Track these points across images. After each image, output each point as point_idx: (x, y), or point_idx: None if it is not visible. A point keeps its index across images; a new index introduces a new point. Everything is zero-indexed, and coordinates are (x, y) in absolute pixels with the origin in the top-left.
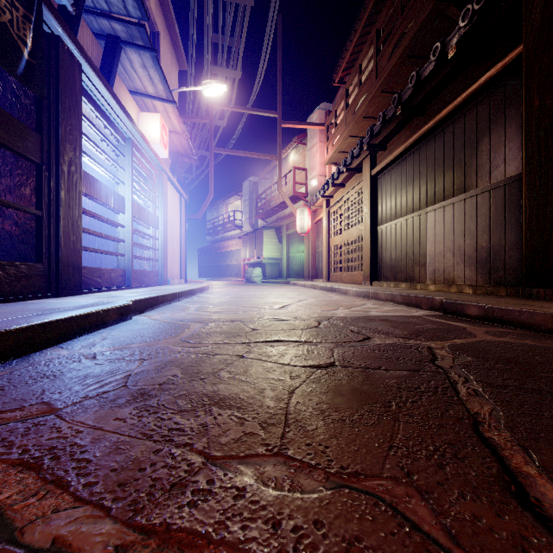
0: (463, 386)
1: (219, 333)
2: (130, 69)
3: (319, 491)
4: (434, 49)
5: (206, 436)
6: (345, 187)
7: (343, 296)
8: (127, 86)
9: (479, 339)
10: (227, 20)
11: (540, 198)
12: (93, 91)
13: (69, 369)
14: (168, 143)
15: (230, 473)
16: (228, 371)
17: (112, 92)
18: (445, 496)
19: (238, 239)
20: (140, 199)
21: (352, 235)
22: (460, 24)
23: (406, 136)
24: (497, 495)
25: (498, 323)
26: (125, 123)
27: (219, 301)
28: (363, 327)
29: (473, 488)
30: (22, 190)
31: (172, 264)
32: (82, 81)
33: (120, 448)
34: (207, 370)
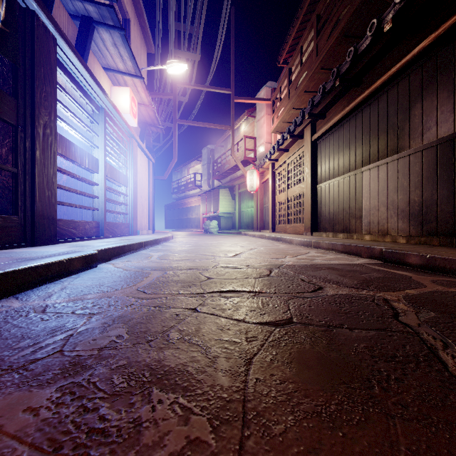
0: (446, 354)
1: (176, 282)
2: (103, 47)
3: None
4: (370, 25)
5: (136, 447)
6: (288, 152)
7: (288, 245)
8: (101, 63)
9: (431, 289)
10: (188, 10)
11: None
12: (68, 64)
13: (10, 326)
14: (138, 114)
15: None
16: (179, 329)
17: (86, 65)
18: None
19: (198, 197)
20: (114, 162)
21: (295, 192)
22: (395, 0)
23: (343, 106)
24: None
25: (440, 272)
26: (98, 94)
27: (180, 249)
28: (312, 276)
29: None
30: (0, 150)
31: (141, 218)
32: (58, 54)
33: None
34: (157, 328)
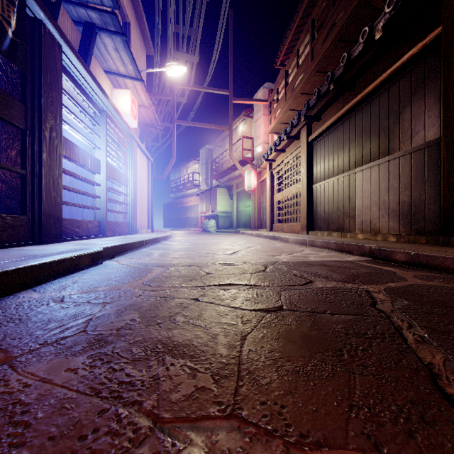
0: (409, 332)
1: (178, 276)
2: (105, 52)
3: None
4: (362, 33)
5: (157, 392)
6: (285, 152)
7: (284, 244)
8: (102, 67)
9: (411, 282)
10: (187, 13)
11: None
12: (72, 69)
13: (35, 313)
14: (138, 116)
15: (178, 444)
16: (183, 315)
17: (89, 70)
18: None
19: (196, 196)
20: (114, 162)
21: (292, 192)
22: (385, 10)
23: (337, 108)
24: None
25: (423, 268)
26: (100, 97)
27: (180, 247)
28: (304, 272)
29: None
30: (9, 152)
31: (141, 217)
32: (62, 60)
33: (64, 407)
34: (164, 314)
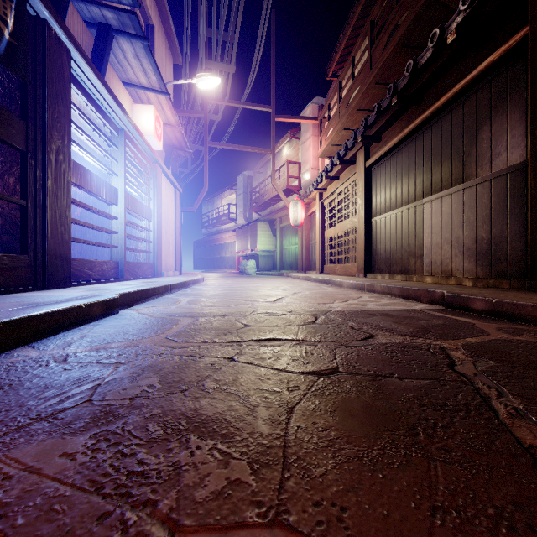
0: (499, 402)
1: (209, 329)
2: (123, 59)
3: None
4: (432, 35)
5: (177, 487)
6: (338, 180)
7: (337, 289)
8: (120, 78)
9: (494, 337)
10: (221, 14)
11: None
12: (83, 79)
13: (30, 376)
14: (163, 136)
15: None
16: (215, 379)
17: (103, 80)
18: None
19: (233, 232)
20: (135, 191)
21: (346, 227)
22: (460, 8)
23: (401, 127)
24: None
25: (507, 318)
26: (117, 113)
27: (212, 293)
28: (363, 323)
29: None
30: (6, 179)
31: (166, 256)
32: (71, 69)
33: (54, 509)
34: (191, 378)
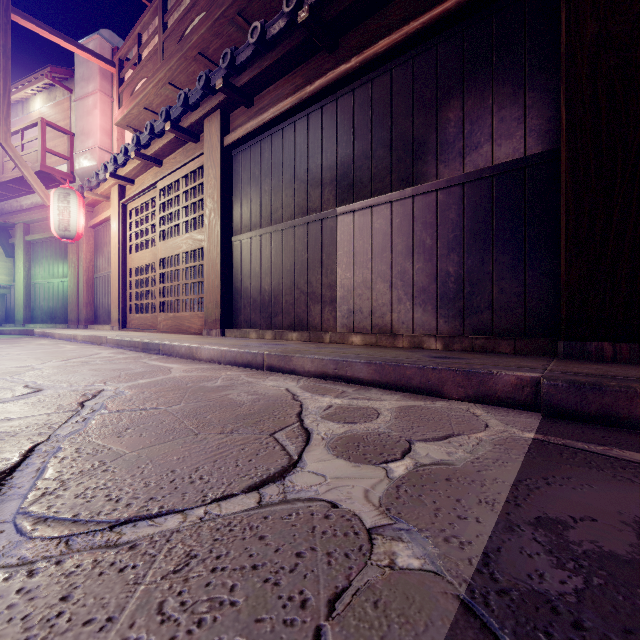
0: None
1: None
2: None
3: None
4: None
5: None
6: (161, 167)
7: (191, 365)
8: None
9: None
10: None
11: (600, 189)
12: None
13: None
14: None
15: None
16: None
17: None
18: None
19: None
20: None
21: (180, 249)
22: None
23: (295, 86)
24: None
25: None
26: None
27: None
28: None
29: None
30: None
31: None
32: None
33: None
34: None
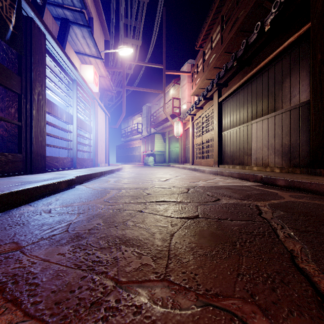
0: (281, 231)
1: (128, 196)
2: (75, 39)
3: (192, 308)
4: (256, 26)
5: (117, 266)
6: (202, 109)
7: (202, 174)
8: (73, 49)
9: (287, 200)
10: (133, 10)
11: (321, 114)
12: (53, 51)
13: (33, 219)
14: (98, 83)
15: (131, 294)
16: (132, 221)
17: (64, 51)
18: (279, 312)
19: (140, 140)
20: (82, 116)
21: (207, 137)
22: (272, 10)
23: (239, 78)
24: (314, 312)
25: (296, 190)
26: (72, 70)
27: (128, 176)
28: (215, 193)
29: (297, 306)
30: (9, 110)
31: (100, 155)
32: (46, 45)
33: (59, 275)
34: (119, 220)
